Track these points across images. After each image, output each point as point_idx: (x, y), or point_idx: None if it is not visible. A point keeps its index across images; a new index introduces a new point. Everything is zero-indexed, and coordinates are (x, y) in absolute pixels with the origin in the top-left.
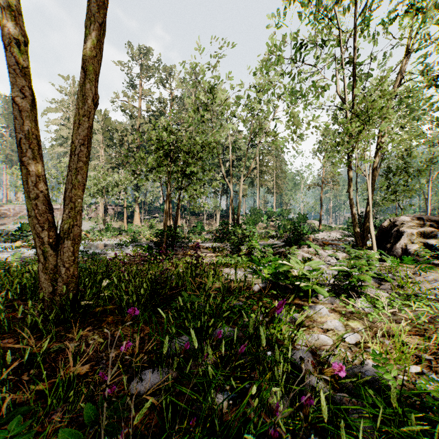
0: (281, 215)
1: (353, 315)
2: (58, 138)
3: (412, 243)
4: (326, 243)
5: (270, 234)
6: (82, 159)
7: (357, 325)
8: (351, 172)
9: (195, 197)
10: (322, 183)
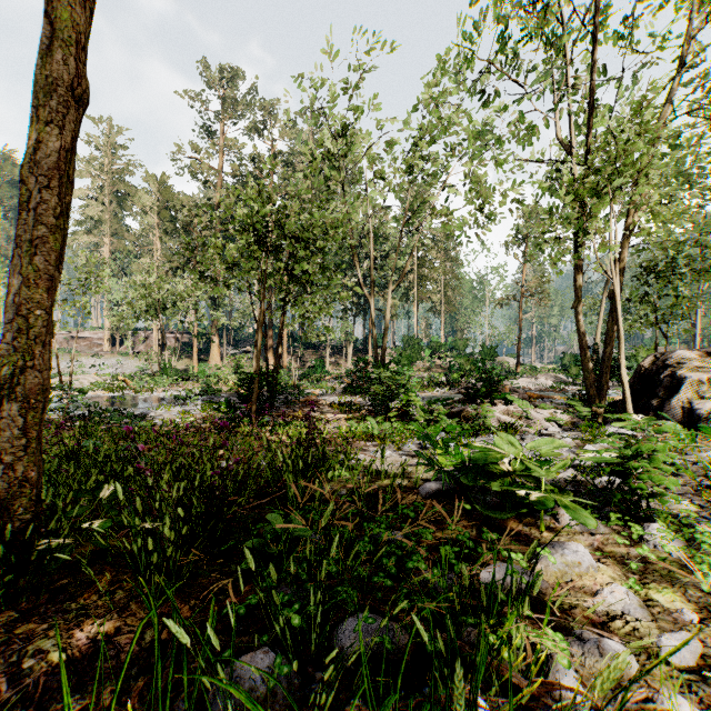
0: (454, 348)
1: (650, 567)
2: (84, 221)
3: (700, 397)
4: (533, 395)
5: (437, 381)
6: (46, 220)
7: (674, 601)
8: (579, 274)
9: (309, 317)
10: (521, 296)
